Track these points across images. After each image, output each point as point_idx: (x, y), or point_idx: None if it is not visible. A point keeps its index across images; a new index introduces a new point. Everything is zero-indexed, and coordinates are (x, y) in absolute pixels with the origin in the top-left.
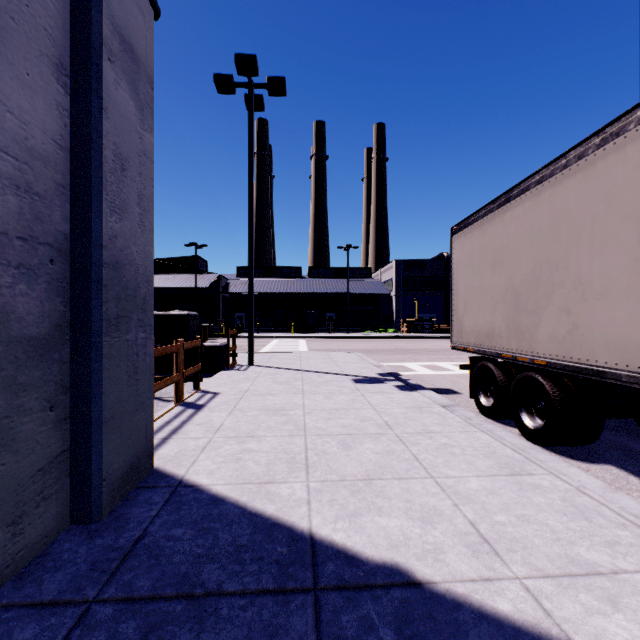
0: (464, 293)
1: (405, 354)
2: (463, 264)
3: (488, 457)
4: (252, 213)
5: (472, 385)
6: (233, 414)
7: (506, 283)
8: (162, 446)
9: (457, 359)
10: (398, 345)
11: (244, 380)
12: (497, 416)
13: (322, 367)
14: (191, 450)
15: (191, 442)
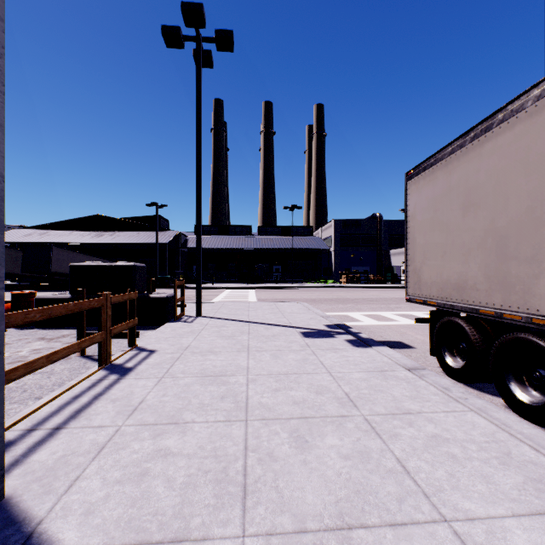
0: (423, 241)
1: (347, 303)
2: (422, 210)
3: (507, 465)
4: (200, 165)
5: (434, 342)
6: (162, 383)
7: (485, 226)
8: (44, 444)
9: (397, 308)
10: (339, 295)
11: (187, 334)
12: (470, 380)
13: (269, 318)
14: (81, 453)
15: (89, 435)
